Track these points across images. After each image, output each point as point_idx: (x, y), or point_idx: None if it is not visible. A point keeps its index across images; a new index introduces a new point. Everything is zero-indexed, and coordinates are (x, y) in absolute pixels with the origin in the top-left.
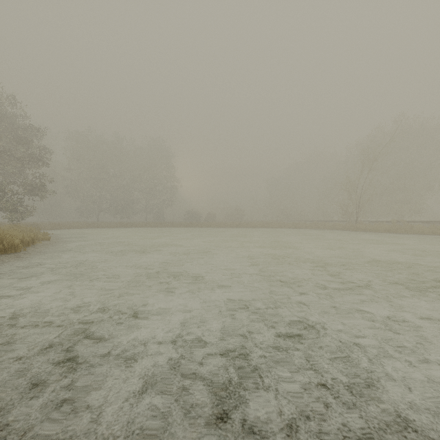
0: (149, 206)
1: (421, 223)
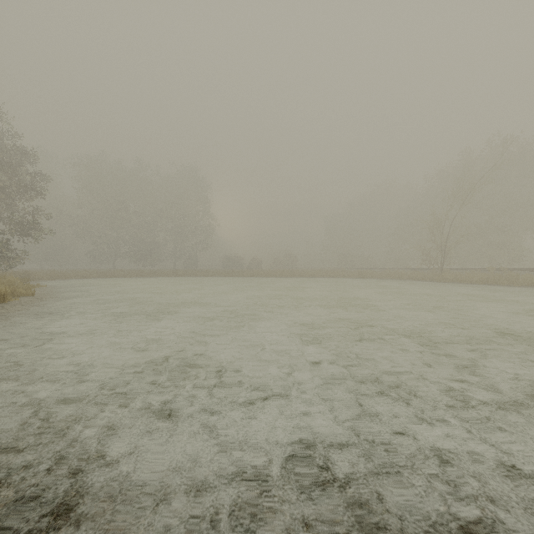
0: (178, 250)
1: (528, 272)
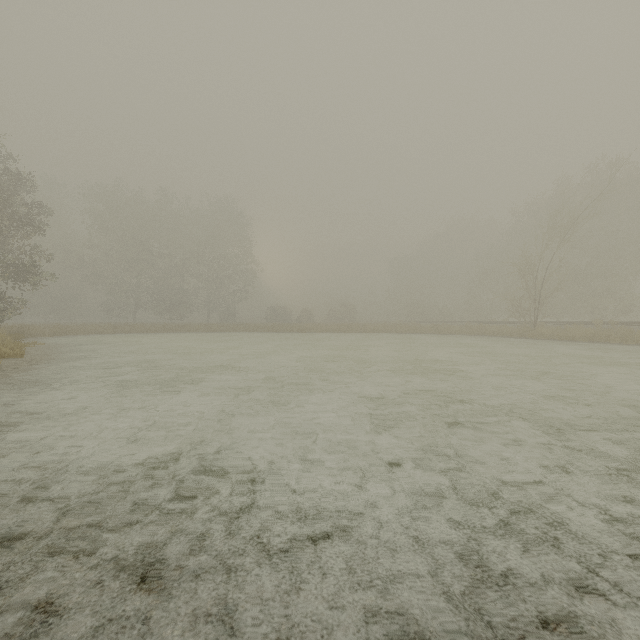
0: (213, 300)
1: None
